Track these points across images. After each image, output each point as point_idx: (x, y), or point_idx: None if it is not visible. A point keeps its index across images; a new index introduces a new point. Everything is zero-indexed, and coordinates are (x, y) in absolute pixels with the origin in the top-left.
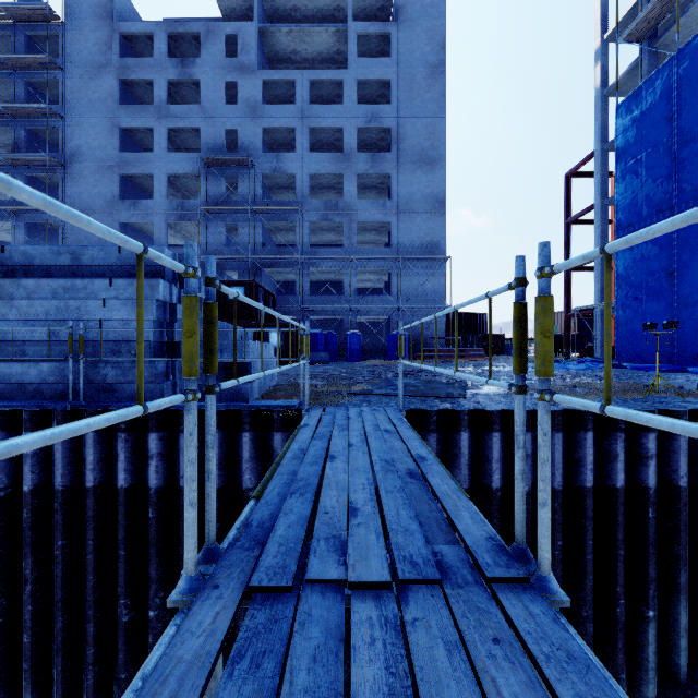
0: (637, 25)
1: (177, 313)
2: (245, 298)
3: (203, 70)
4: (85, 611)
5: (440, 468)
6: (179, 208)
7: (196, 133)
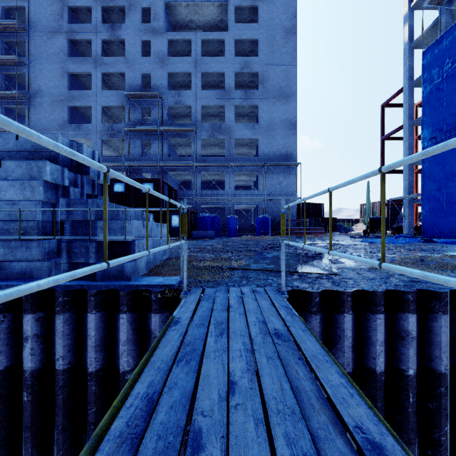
0: None
1: (70, 195)
2: None
3: (126, 32)
4: None
5: None
6: (110, 129)
7: (122, 77)
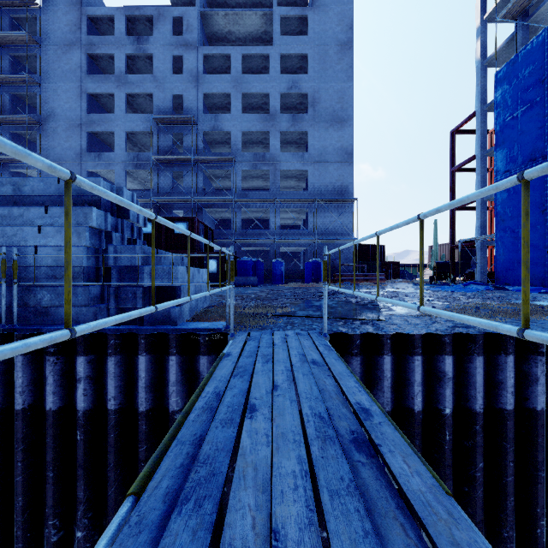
0: (513, 5)
1: (112, 240)
2: (102, 189)
3: (155, 46)
4: (15, 531)
5: (394, 433)
6: (135, 159)
7: (150, 98)
